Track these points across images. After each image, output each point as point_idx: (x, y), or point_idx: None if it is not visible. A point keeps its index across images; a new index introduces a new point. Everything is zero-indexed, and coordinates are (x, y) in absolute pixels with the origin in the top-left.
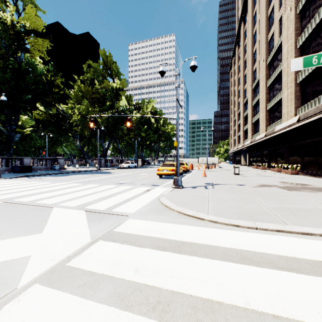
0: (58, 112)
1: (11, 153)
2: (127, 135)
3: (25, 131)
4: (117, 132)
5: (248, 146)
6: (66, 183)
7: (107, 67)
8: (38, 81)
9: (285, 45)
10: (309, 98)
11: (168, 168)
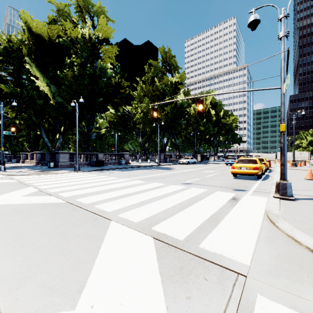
0: (125, 113)
1: (89, 150)
2: (185, 130)
3: (101, 132)
4: (176, 127)
5: None
6: (129, 180)
7: (166, 63)
8: (108, 84)
9: None
10: None
11: (248, 166)
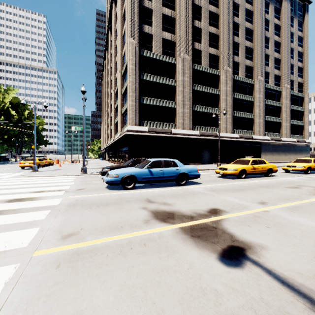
0: None
1: None
2: None
3: None
4: None
5: (108, 146)
6: None
7: None
8: None
9: (118, 89)
10: (125, 124)
11: (30, 162)
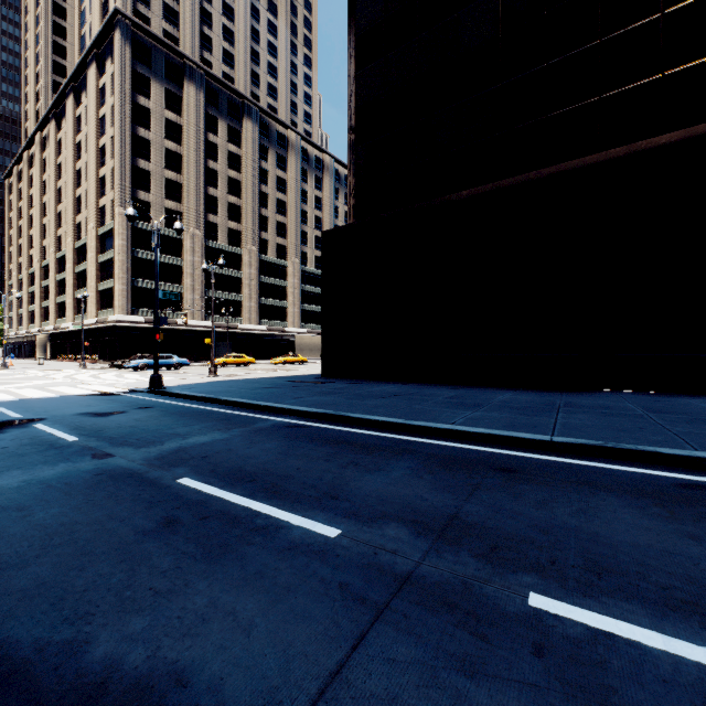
0: None
1: None
2: None
3: None
4: None
5: (51, 333)
6: None
7: None
8: None
9: (90, 251)
10: (105, 306)
11: None
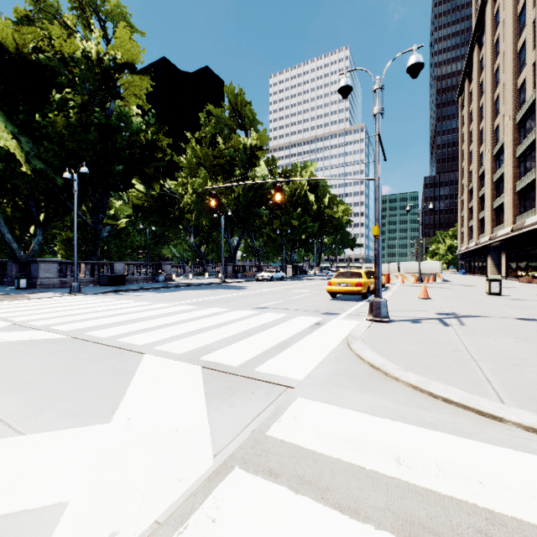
0: (164, 192)
1: (98, 256)
2: (268, 225)
3: (119, 224)
4: (253, 220)
5: (506, 238)
6: (172, 305)
7: (236, 112)
8: (134, 142)
9: None
10: None
11: (349, 281)
